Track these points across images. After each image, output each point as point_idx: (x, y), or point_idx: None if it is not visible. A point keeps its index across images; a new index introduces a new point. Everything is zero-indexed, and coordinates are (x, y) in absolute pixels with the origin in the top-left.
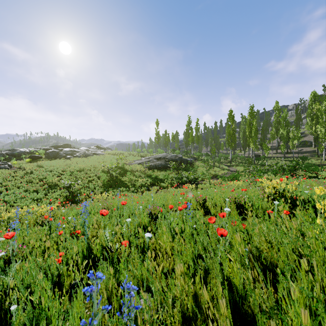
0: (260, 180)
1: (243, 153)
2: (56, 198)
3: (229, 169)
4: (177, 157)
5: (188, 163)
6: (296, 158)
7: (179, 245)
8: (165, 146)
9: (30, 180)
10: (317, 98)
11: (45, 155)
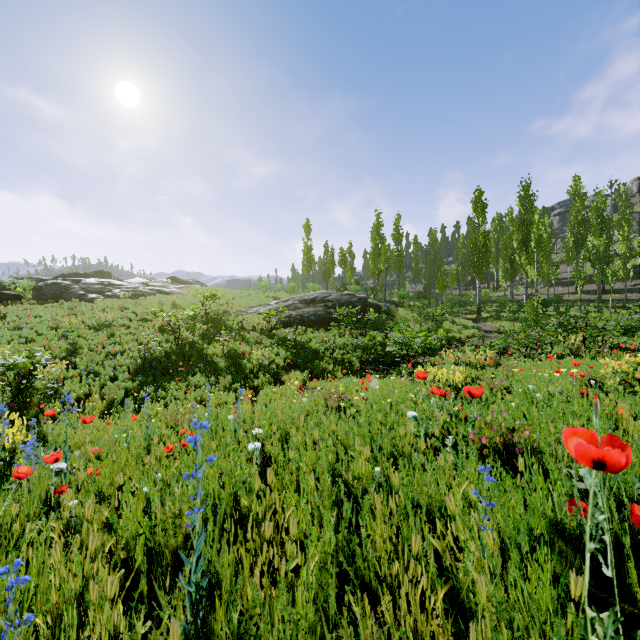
0: None
1: (496, 294)
2: None
3: (481, 328)
4: (355, 297)
5: (381, 313)
6: (632, 301)
7: None
8: (324, 280)
9: None
10: None
11: (33, 293)
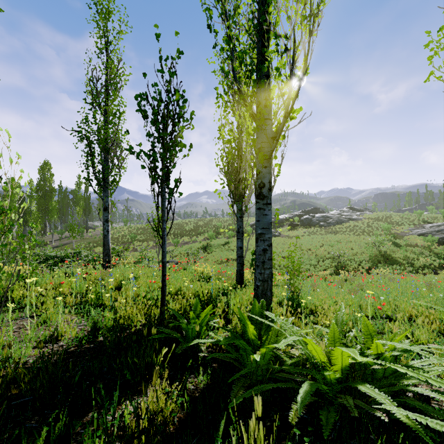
0: None
1: None
2: (327, 266)
3: None
4: None
5: None
6: None
7: None
8: None
9: (300, 248)
10: None
11: (300, 222)
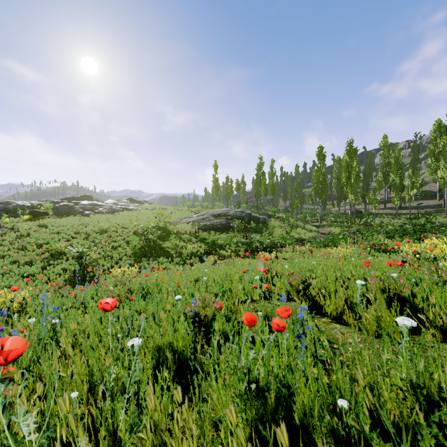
0: (428, 242)
1: (336, 209)
2: (59, 274)
3: (320, 231)
4: (244, 213)
5: (260, 222)
6: (414, 215)
7: (274, 442)
8: (226, 199)
9: (24, 246)
10: (443, 130)
11: (53, 211)
